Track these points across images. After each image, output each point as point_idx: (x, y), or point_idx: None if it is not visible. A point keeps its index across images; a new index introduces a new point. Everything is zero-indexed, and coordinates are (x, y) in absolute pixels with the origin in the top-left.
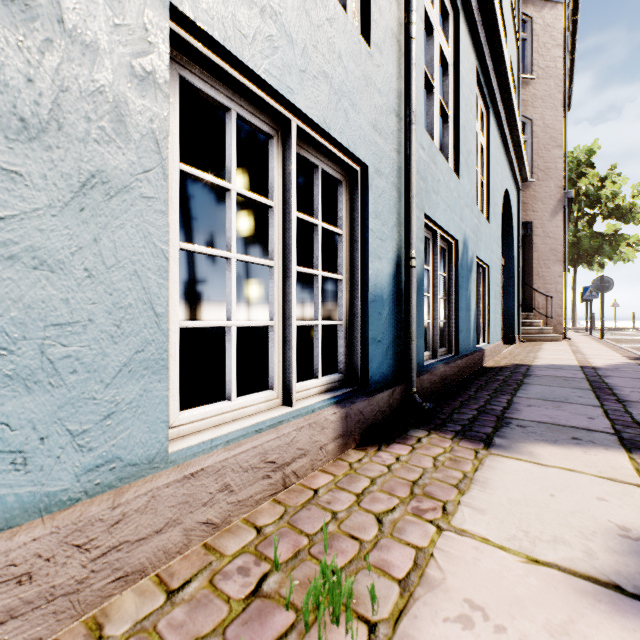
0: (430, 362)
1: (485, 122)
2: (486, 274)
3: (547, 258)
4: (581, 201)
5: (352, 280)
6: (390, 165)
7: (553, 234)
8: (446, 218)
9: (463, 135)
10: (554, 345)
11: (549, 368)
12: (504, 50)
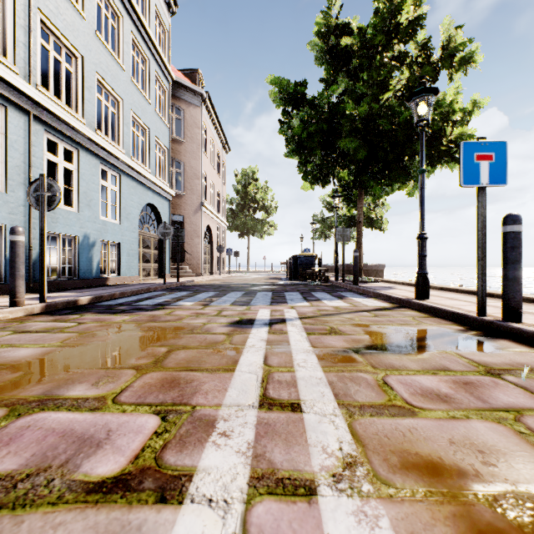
0: (54, 280)
1: (119, 179)
2: (119, 246)
3: (192, 235)
4: (249, 199)
5: (2, 254)
6: (20, 221)
7: (195, 223)
8: (66, 229)
9: (84, 195)
10: (182, 278)
11: (133, 284)
12: (119, 155)
